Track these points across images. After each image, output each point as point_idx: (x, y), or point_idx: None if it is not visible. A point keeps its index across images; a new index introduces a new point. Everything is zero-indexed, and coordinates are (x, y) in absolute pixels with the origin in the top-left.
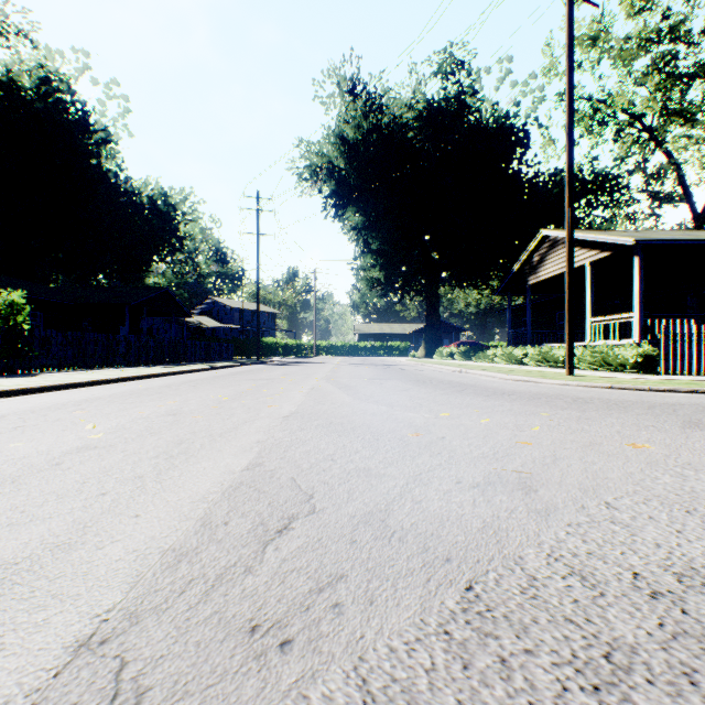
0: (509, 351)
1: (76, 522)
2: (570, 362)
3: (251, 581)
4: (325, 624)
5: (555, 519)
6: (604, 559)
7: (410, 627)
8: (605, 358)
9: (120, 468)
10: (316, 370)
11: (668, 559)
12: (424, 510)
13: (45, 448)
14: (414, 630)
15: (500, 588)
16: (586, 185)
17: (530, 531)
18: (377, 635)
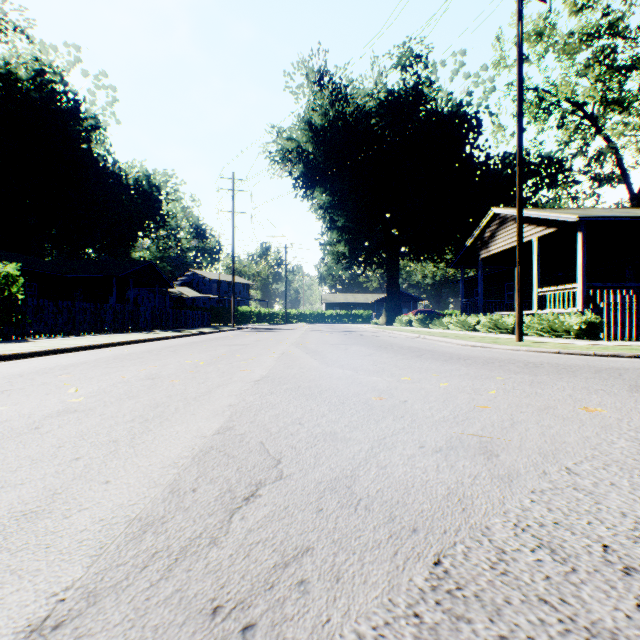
0: (463, 319)
1: (46, 489)
2: (519, 329)
3: (216, 554)
4: (290, 604)
5: (519, 485)
6: (571, 529)
7: (378, 608)
8: (551, 325)
9: (96, 432)
10: (287, 336)
11: (635, 529)
12: (389, 476)
13: (27, 412)
14: (383, 612)
15: (469, 563)
16: (533, 168)
17: (495, 499)
18: (344, 618)
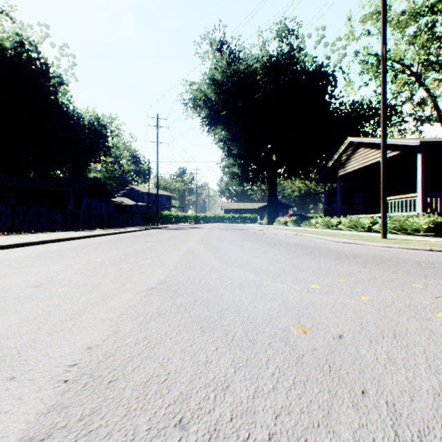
0: (327, 220)
1: None
2: (384, 229)
3: None
4: None
5: None
6: None
7: None
8: (403, 225)
9: None
10: (195, 234)
11: None
12: None
13: None
14: None
15: None
16: (374, 111)
17: None
18: None
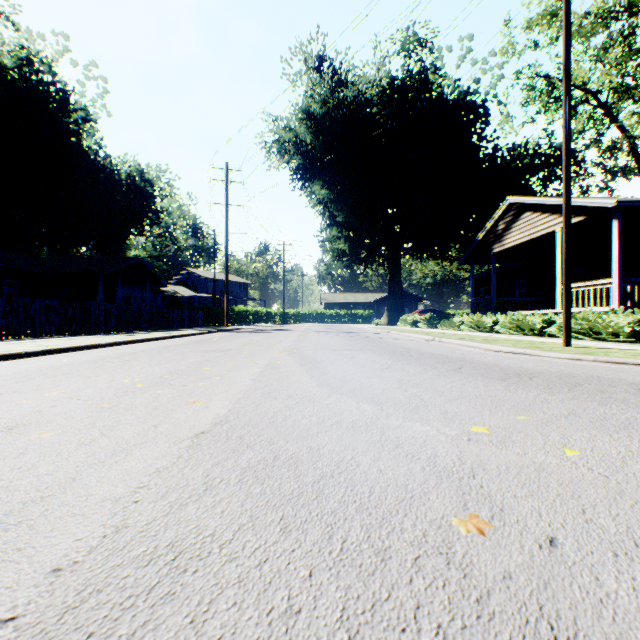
0: (477, 319)
1: None
2: (567, 332)
3: None
4: None
5: None
6: None
7: None
8: (593, 326)
9: None
10: (281, 339)
11: None
12: None
13: None
14: None
15: None
16: (544, 159)
17: None
18: None
